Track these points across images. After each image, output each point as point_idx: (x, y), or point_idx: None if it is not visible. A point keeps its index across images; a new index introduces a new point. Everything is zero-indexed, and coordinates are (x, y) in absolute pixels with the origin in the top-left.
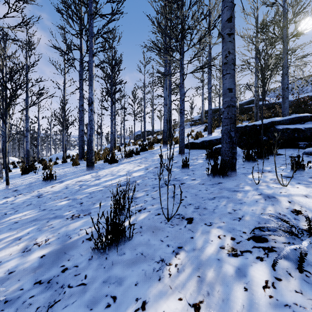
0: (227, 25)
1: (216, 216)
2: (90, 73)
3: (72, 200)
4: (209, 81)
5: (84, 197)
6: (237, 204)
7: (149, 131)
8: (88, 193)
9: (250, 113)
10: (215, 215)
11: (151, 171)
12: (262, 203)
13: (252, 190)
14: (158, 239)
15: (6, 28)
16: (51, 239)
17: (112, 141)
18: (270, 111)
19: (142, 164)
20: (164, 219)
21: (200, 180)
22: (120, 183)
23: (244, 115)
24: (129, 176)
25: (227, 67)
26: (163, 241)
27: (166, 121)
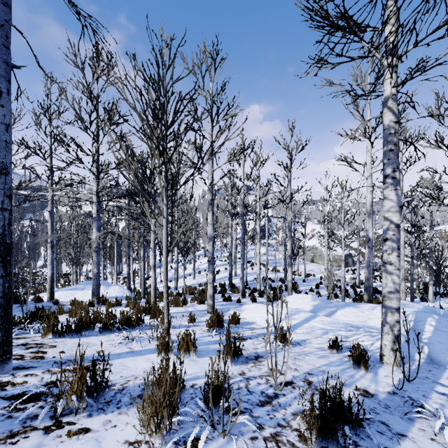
0: None
1: None
2: None
3: None
4: None
5: None
6: None
7: None
8: None
9: None
10: None
11: None
12: None
13: None
14: None
15: None
16: None
17: None
18: None
19: None
20: None
21: None
22: None
23: None
24: None
25: None
26: None
27: None
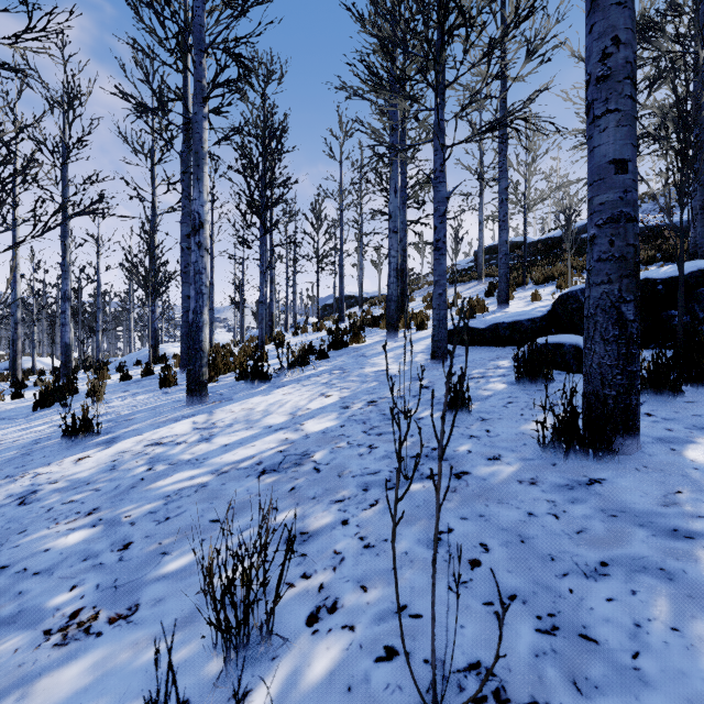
0: None
1: None
2: (197, 147)
3: (105, 525)
4: (502, 172)
5: (143, 516)
6: None
7: (352, 296)
8: (162, 496)
9: None
10: (657, 703)
11: (358, 417)
12: None
13: None
14: None
15: None
16: None
17: (262, 322)
18: (650, 247)
19: (332, 388)
20: (415, 696)
21: (518, 463)
22: (265, 458)
23: (583, 256)
24: (293, 433)
25: (611, 90)
26: None
27: (395, 273)
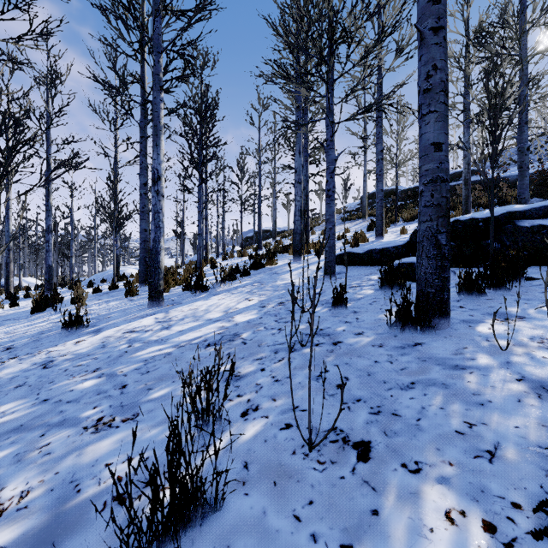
0: (432, 10)
1: (426, 440)
2: (156, 122)
3: (107, 377)
4: (378, 139)
5: (131, 371)
6: (473, 408)
7: (268, 230)
8: (142, 360)
9: (451, 197)
10: (423, 437)
11: (272, 312)
12: (534, 407)
13: (497, 366)
14: (287, 511)
15: (2, 40)
16: (34, 491)
17: (200, 249)
18: (489, 194)
19: (253, 295)
20: (301, 442)
21: (374, 336)
22: (209, 337)
23: None
24: (227, 323)
25: (431, 98)
26: (299, 518)
27: (299, 213)
